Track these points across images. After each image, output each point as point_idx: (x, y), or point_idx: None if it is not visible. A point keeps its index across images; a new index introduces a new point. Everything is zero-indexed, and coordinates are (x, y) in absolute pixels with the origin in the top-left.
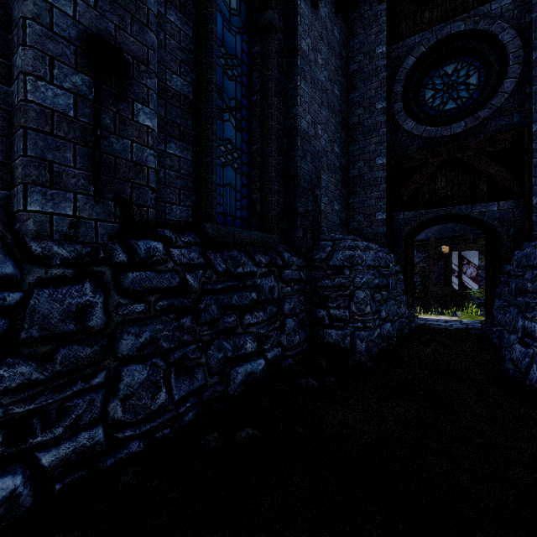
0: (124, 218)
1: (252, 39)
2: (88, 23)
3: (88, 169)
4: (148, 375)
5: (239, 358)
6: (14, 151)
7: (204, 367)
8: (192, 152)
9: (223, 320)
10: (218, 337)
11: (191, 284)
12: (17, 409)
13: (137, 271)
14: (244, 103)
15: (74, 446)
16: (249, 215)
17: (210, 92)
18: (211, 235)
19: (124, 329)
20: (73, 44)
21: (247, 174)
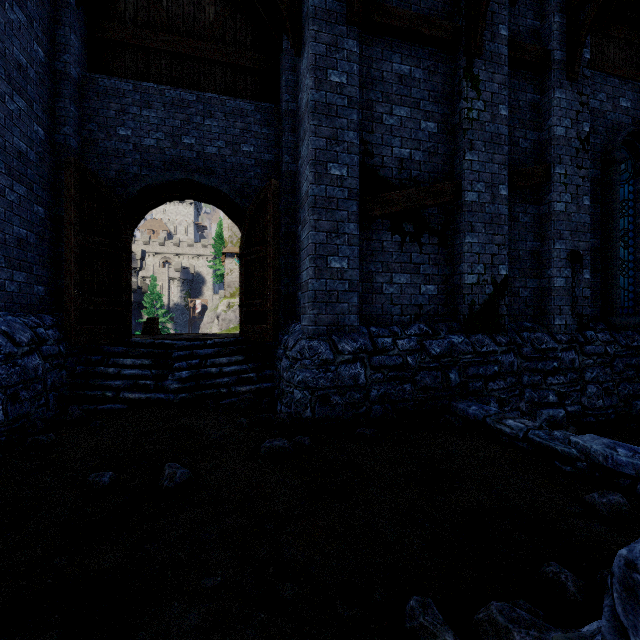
0: (579, 322)
1: (637, 179)
2: (569, 248)
3: (569, 305)
4: (596, 391)
5: (637, 396)
6: (544, 303)
7: (616, 395)
8: (599, 277)
9: (626, 373)
10: (623, 382)
11: (609, 351)
12: (561, 390)
13: (587, 345)
14: (630, 227)
15: (574, 409)
16: (634, 303)
17: (614, 243)
18: (616, 324)
19: (586, 370)
20: (565, 259)
21: (632, 276)
